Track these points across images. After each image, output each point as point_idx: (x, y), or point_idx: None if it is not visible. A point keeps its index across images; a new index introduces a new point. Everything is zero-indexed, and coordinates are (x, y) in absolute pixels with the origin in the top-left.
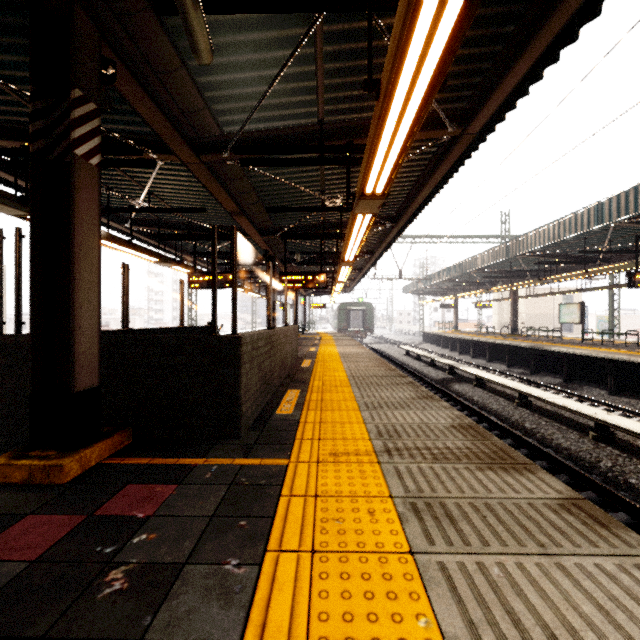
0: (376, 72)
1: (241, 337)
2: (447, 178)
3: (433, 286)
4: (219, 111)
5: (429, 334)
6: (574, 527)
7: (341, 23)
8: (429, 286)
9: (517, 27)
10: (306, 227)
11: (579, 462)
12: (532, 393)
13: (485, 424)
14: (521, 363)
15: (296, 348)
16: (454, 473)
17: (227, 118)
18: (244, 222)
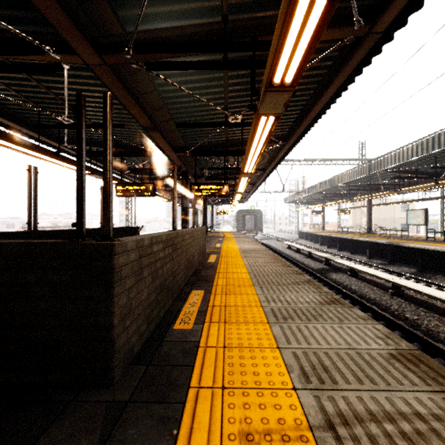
0: None
1: (115, 244)
2: (341, 91)
3: (307, 197)
4: (118, 1)
5: (304, 233)
6: None
7: None
8: (304, 197)
9: None
10: (212, 145)
11: None
12: (407, 285)
13: (369, 313)
14: (379, 255)
15: (203, 245)
16: None
17: (128, 12)
18: (158, 138)
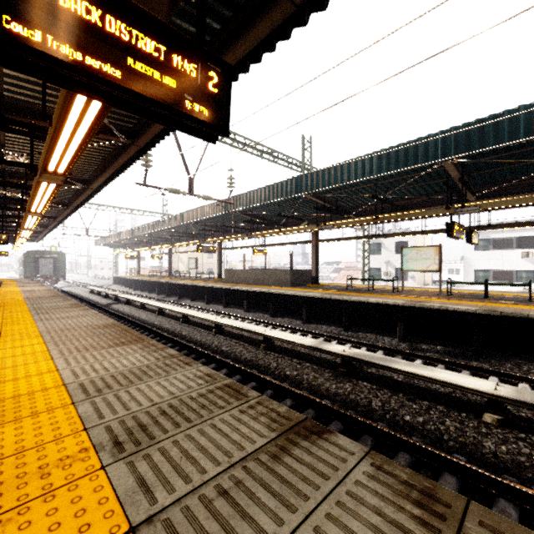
0: (37, 163)
1: None
2: (89, 199)
3: (120, 242)
4: None
5: (117, 277)
6: (80, 311)
7: (15, 152)
8: (116, 241)
9: (96, 169)
10: None
11: (145, 322)
12: (143, 301)
13: (116, 318)
14: (165, 292)
15: None
16: (57, 310)
17: None
18: None
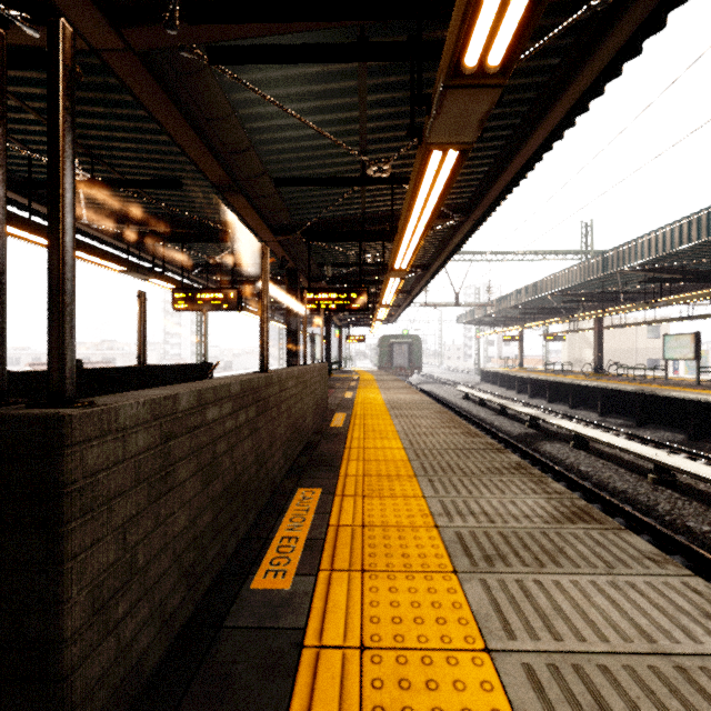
0: None
1: (70, 416)
2: (575, 113)
3: (494, 315)
4: None
5: (489, 372)
6: None
7: None
8: (489, 315)
9: None
10: (339, 223)
11: None
12: (685, 468)
13: (620, 519)
14: (619, 411)
15: (324, 396)
16: None
17: None
18: (244, 207)
